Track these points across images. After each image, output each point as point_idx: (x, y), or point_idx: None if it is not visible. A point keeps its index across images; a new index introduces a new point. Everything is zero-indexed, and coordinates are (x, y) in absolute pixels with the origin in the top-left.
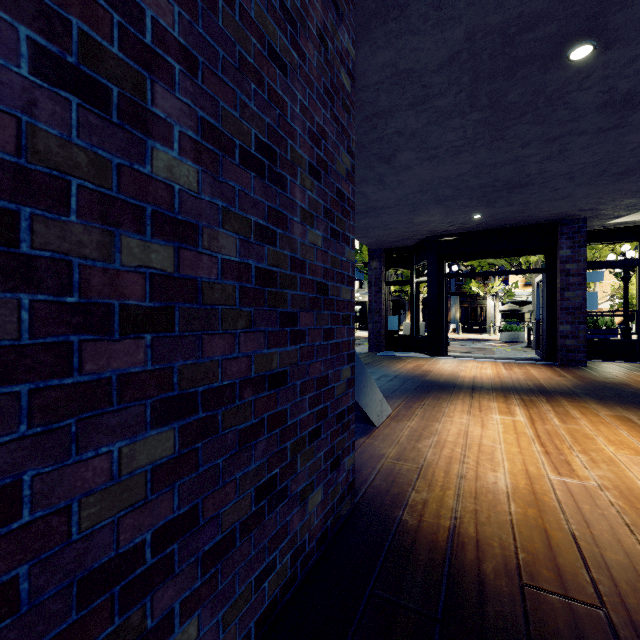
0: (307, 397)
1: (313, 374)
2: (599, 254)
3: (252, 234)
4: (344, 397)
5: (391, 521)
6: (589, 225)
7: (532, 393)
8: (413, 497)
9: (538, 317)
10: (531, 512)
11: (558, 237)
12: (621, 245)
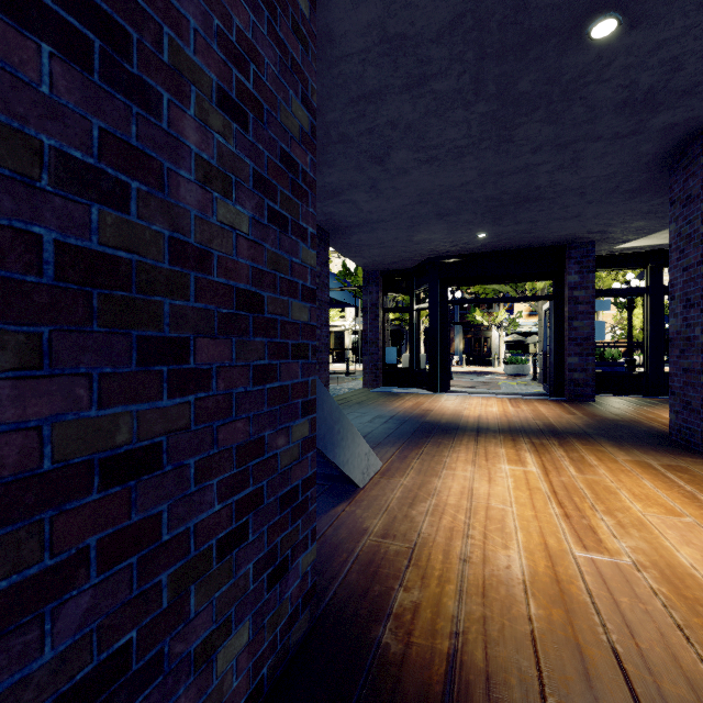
0: (215, 482)
1: (229, 441)
2: (602, 283)
3: (45, 172)
4: (296, 467)
5: (365, 648)
6: (597, 250)
7: (543, 435)
8: (400, 600)
9: (545, 348)
10: (557, 615)
11: (566, 261)
12: (623, 274)
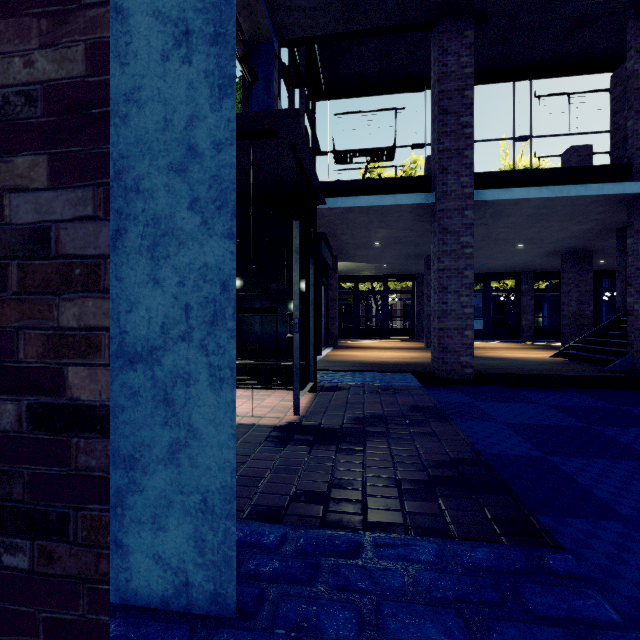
0: None
1: None
2: None
3: None
4: None
5: None
6: None
7: None
8: None
9: None
10: None
11: (334, 265)
12: None
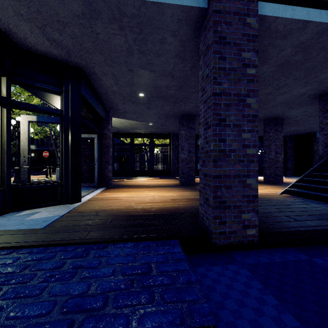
0: None
1: None
2: None
3: None
4: None
5: None
6: None
7: None
8: None
9: None
10: None
11: (107, 117)
12: None
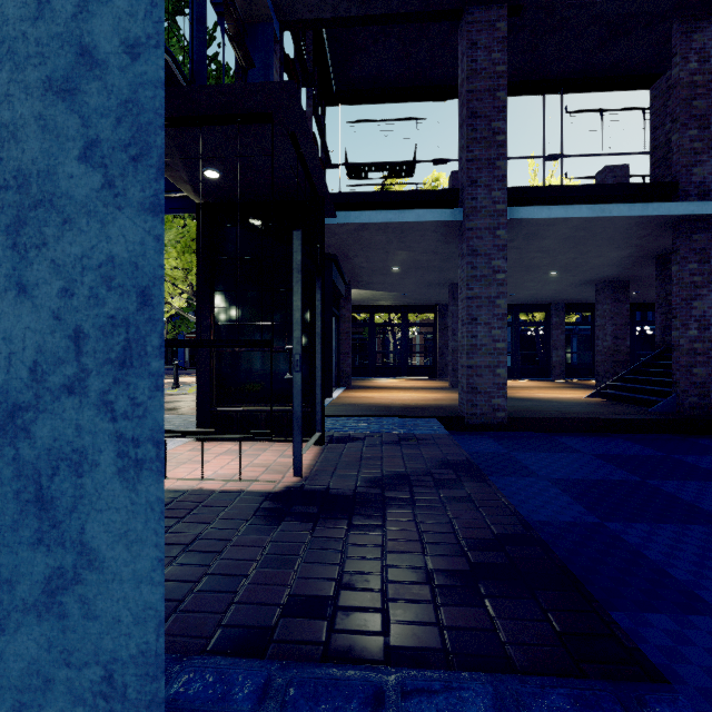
0: None
1: None
2: None
3: None
4: None
5: None
6: None
7: None
8: None
9: None
10: None
11: (346, 292)
12: None
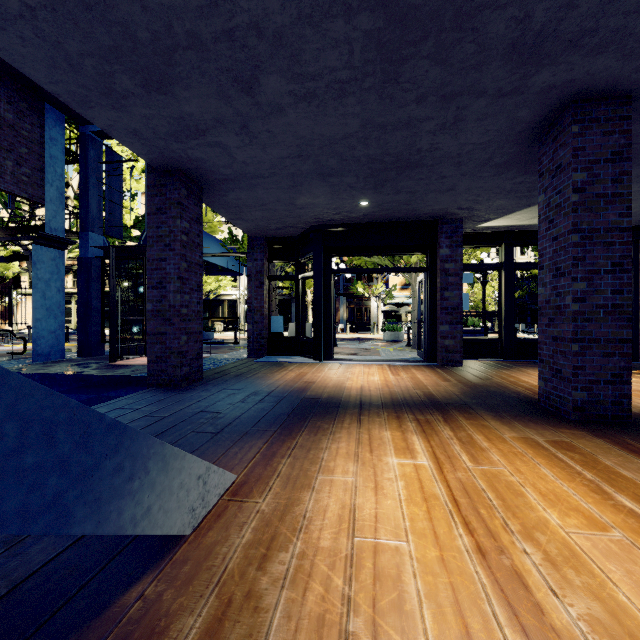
0: None
1: None
2: None
3: None
4: None
5: None
6: (463, 227)
7: (426, 408)
8: None
9: (419, 317)
10: None
11: (438, 236)
12: (474, 256)
